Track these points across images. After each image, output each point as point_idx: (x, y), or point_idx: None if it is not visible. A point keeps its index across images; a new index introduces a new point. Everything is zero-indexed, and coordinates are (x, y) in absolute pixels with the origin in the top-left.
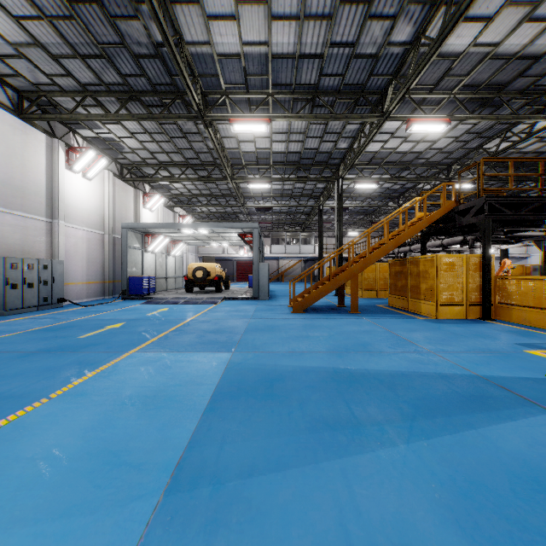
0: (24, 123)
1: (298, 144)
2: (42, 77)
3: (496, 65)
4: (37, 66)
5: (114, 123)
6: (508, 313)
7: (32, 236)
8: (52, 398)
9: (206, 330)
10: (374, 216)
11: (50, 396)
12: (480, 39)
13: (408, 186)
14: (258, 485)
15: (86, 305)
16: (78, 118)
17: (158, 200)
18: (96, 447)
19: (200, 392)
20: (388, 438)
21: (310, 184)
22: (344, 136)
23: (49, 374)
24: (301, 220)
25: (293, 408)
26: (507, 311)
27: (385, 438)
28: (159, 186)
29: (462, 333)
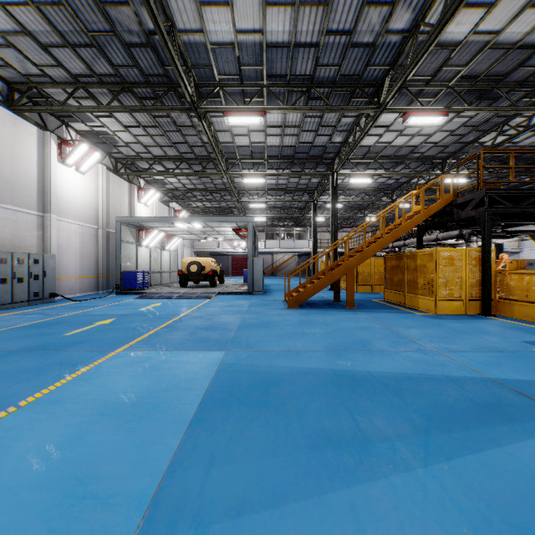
0: (14, 115)
1: (292, 138)
2: (32, 67)
3: (495, 55)
4: (26, 55)
5: (107, 116)
6: (509, 309)
7: (23, 230)
8: (22, 407)
9: (199, 327)
10: (367, 211)
11: (21, 404)
12: (481, 27)
13: (402, 181)
14: (250, 528)
15: (78, 300)
16: (70, 109)
17: (153, 195)
18: (61, 471)
19: (188, 399)
20: (402, 460)
21: (305, 179)
22: (339, 129)
23: (25, 376)
24: (295, 215)
25: (291, 419)
26: (508, 307)
27: (398, 458)
28: (153, 181)
29: (465, 330)
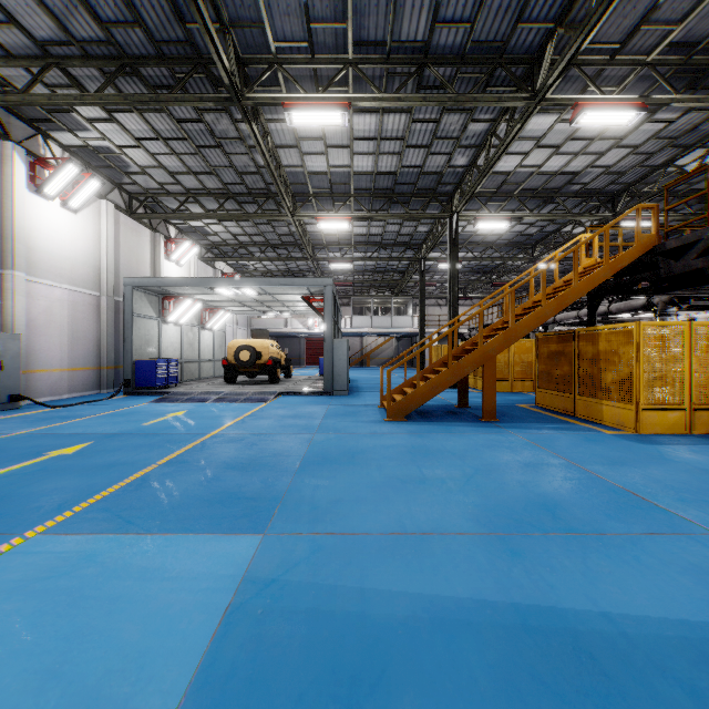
0: None
1: (392, 159)
2: None
3: None
4: None
5: (106, 119)
6: None
7: None
8: None
9: (229, 462)
10: (494, 275)
11: None
12: None
13: (549, 229)
14: None
15: (58, 406)
16: (36, 100)
17: (188, 250)
18: None
19: None
20: None
21: (409, 226)
22: (463, 143)
23: None
24: (394, 281)
25: None
26: None
27: None
28: (190, 229)
29: None
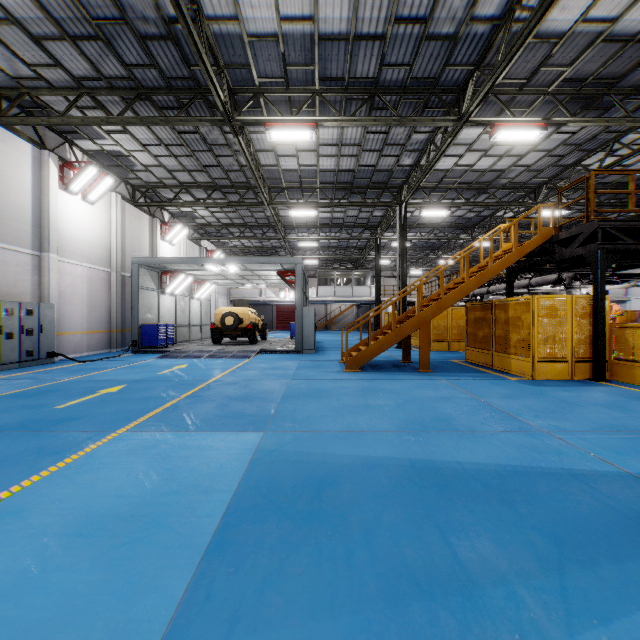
0: (2, 128)
1: (351, 160)
2: (23, 68)
3: (608, 51)
4: (15, 52)
5: (121, 131)
6: (627, 372)
7: (14, 273)
8: None
9: (231, 396)
10: (441, 251)
11: None
12: (592, 14)
13: (485, 214)
14: None
15: (84, 361)
16: (72, 122)
17: (179, 231)
18: None
19: (206, 508)
20: (531, 621)
21: (366, 212)
22: (409, 148)
23: None
24: (354, 256)
25: (355, 542)
26: (626, 370)
27: (524, 618)
28: (181, 214)
29: (576, 402)
